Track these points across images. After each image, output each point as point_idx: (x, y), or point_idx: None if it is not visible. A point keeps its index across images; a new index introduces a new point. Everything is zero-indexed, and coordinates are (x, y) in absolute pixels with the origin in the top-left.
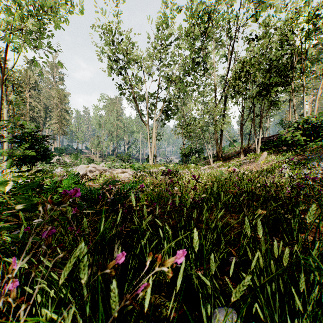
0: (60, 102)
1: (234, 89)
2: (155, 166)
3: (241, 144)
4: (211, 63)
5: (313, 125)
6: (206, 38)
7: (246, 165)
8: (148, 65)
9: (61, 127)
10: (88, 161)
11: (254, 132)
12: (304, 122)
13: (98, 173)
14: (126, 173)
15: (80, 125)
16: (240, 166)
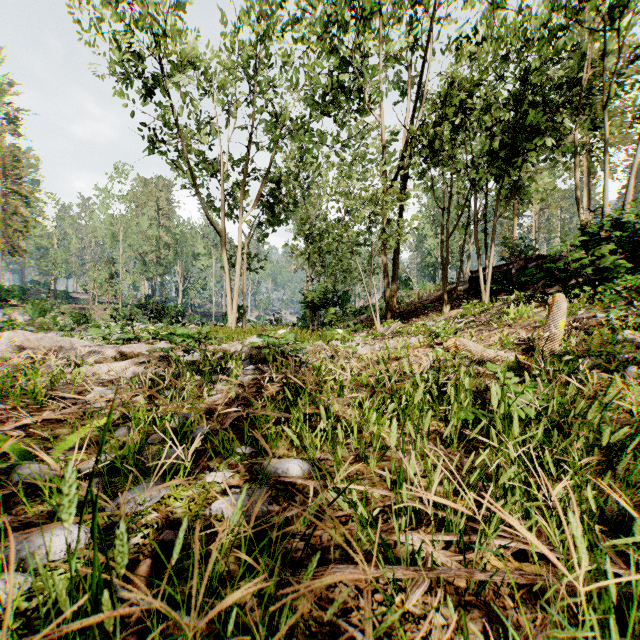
0: (5, 174)
1: (433, 148)
2: (238, 333)
3: (446, 280)
4: (378, 82)
5: (631, 233)
6: (364, 28)
7: (474, 332)
8: (222, 80)
9: (6, 236)
10: (76, 319)
11: (477, 253)
12: (614, 224)
13: (28, 363)
14: (132, 360)
15: (64, 234)
16: (459, 334)
